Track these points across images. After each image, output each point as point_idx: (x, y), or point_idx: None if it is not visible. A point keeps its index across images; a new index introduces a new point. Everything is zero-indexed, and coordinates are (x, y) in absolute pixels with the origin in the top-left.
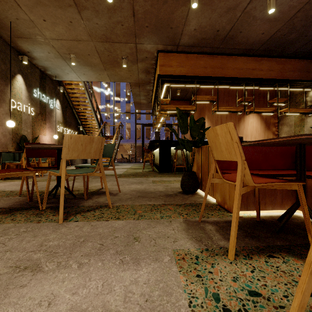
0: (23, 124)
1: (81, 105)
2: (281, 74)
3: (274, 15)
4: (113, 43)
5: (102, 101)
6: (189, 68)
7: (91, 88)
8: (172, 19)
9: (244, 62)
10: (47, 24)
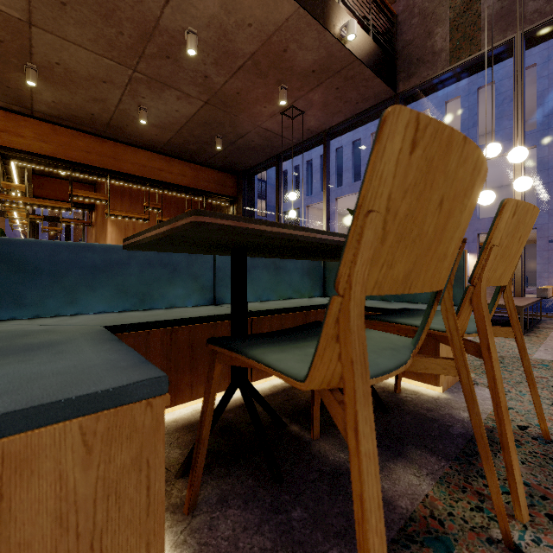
0: None
1: None
2: (195, 182)
3: (158, 123)
4: None
5: None
6: (58, 148)
7: None
8: (6, 78)
9: (149, 158)
10: None
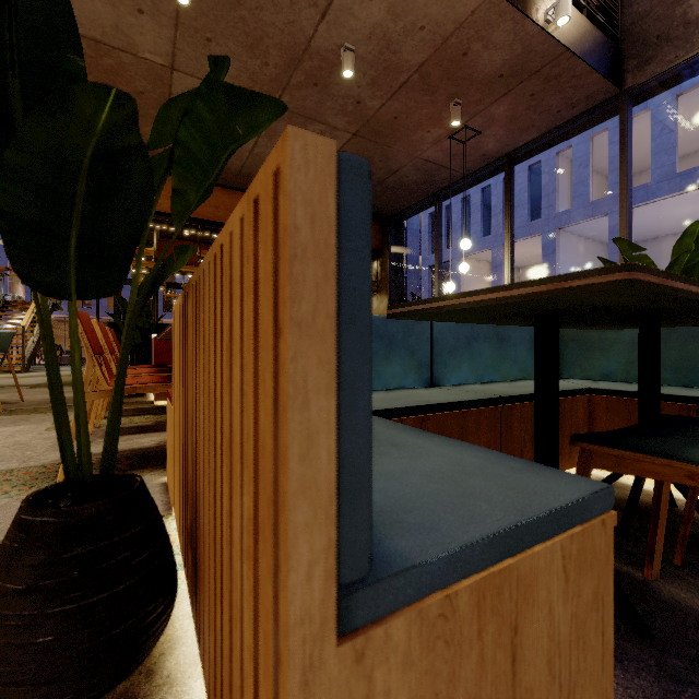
0: None
1: None
2: None
3: None
4: None
5: None
6: None
7: None
8: (142, 133)
9: None
10: None
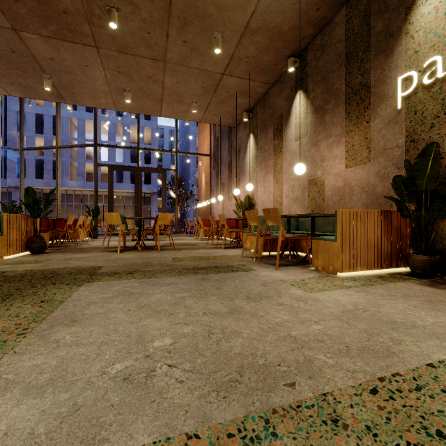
0: None
1: None
2: None
3: None
4: None
5: None
6: None
7: None
8: None
9: None
10: None
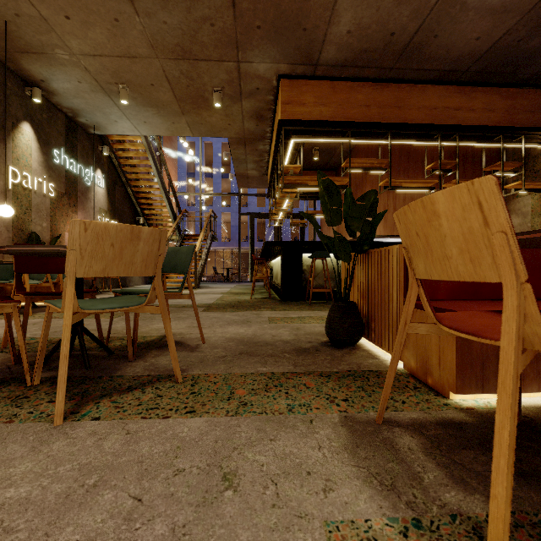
0: (33, 213)
1: (141, 180)
2: (509, 117)
3: (502, 1)
4: (196, 61)
5: (181, 175)
6: (337, 108)
7: (160, 150)
8: (307, 11)
9: (441, 96)
10: (72, 24)
